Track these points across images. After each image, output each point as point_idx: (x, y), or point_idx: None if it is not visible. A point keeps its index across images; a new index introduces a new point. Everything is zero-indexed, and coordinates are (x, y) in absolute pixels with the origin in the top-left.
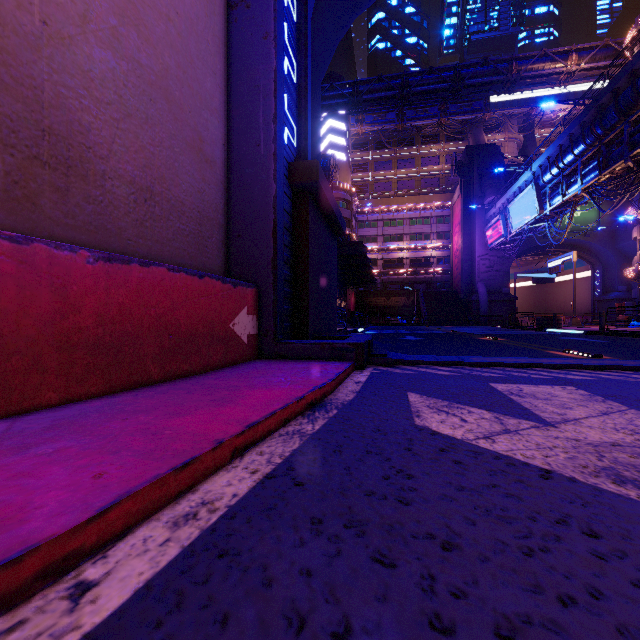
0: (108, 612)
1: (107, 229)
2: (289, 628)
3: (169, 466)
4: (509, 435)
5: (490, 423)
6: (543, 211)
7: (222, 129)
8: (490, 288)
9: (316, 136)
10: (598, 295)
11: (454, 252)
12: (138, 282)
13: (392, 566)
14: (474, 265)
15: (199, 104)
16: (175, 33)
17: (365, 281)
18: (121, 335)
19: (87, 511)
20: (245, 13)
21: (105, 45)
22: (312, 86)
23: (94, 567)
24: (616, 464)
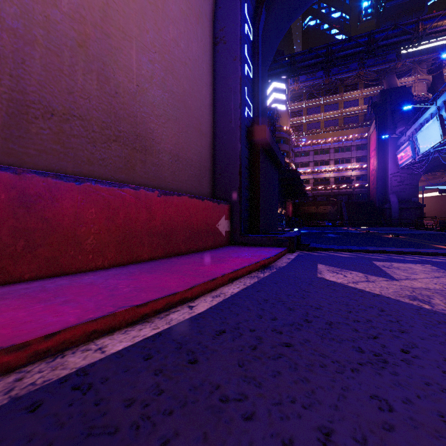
0: (202, 311)
1: (160, 178)
2: (257, 317)
3: (207, 279)
4: (367, 282)
5: (360, 278)
6: None
7: (210, 115)
8: (401, 198)
9: (264, 105)
10: None
11: (370, 171)
12: (176, 204)
13: (293, 311)
14: (387, 181)
15: (199, 104)
16: (188, 70)
17: (299, 195)
18: (170, 230)
19: (187, 287)
20: (223, 47)
21: (159, 87)
22: (262, 74)
23: (192, 303)
24: (418, 294)
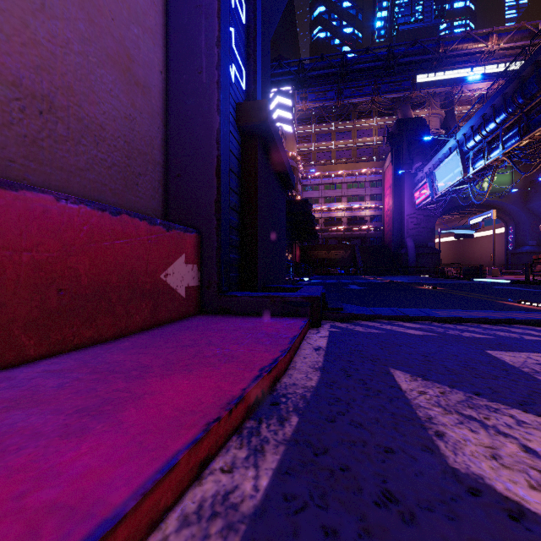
0: None
1: None
2: None
3: None
4: None
5: None
6: (467, 174)
7: (159, 54)
8: (417, 243)
9: (266, 89)
10: (511, 249)
11: (385, 212)
12: None
13: None
14: (403, 223)
15: (127, 15)
16: None
17: (309, 236)
18: None
19: None
20: None
21: None
22: (262, 38)
23: None
24: None
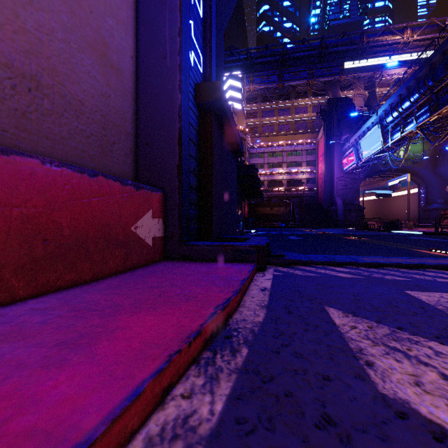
0: None
1: None
2: None
3: None
4: None
5: None
6: (386, 144)
7: (130, 42)
8: (345, 201)
9: (219, 73)
10: (422, 206)
11: (319, 175)
12: None
13: None
14: (333, 184)
15: (103, 8)
16: None
17: (255, 196)
18: None
19: None
20: None
21: None
22: (216, 30)
23: None
24: None
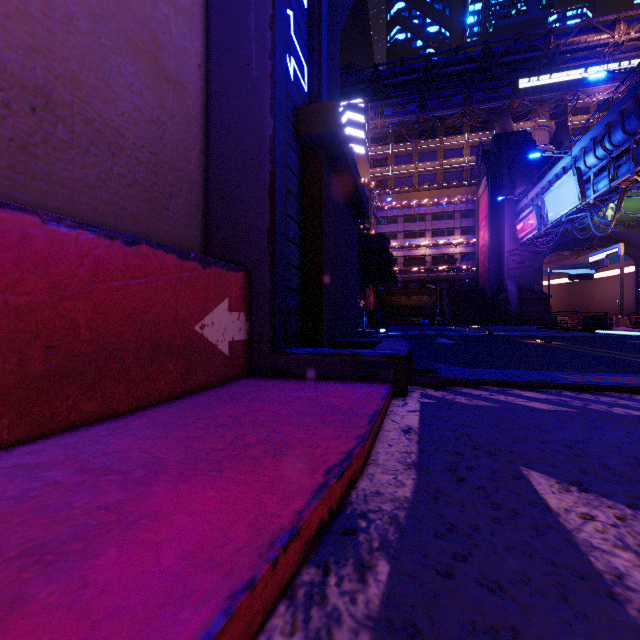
0: None
1: None
2: None
3: None
4: None
5: None
6: (586, 199)
7: (196, 42)
8: (521, 286)
9: (333, 94)
10: None
11: (480, 248)
12: None
13: None
14: (503, 261)
15: None
16: None
17: (385, 279)
18: None
19: None
20: None
21: None
22: (328, 30)
23: None
24: None
